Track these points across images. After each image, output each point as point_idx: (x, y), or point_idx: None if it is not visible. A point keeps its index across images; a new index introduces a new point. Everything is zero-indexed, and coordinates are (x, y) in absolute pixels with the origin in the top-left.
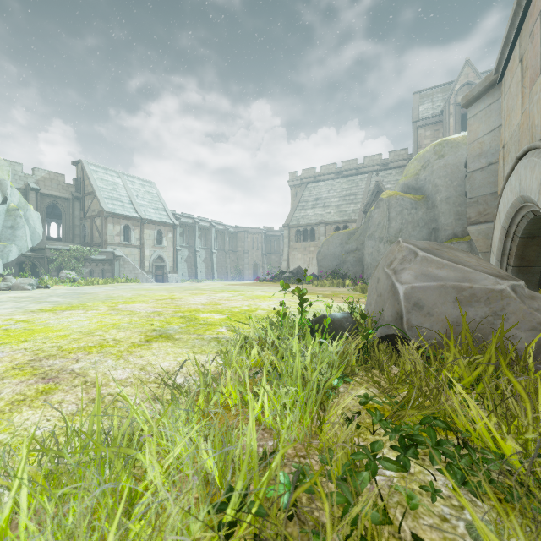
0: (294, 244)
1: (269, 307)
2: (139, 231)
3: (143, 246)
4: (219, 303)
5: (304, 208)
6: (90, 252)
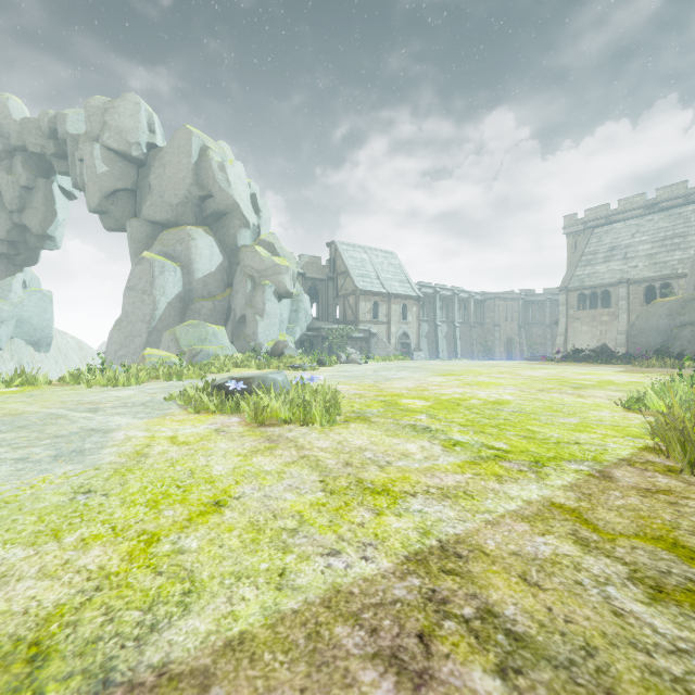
0: (575, 313)
1: (619, 380)
2: (386, 306)
3: (389, 322)
4: (561, 376)
5: (591, 263)
6: (351, 330)
